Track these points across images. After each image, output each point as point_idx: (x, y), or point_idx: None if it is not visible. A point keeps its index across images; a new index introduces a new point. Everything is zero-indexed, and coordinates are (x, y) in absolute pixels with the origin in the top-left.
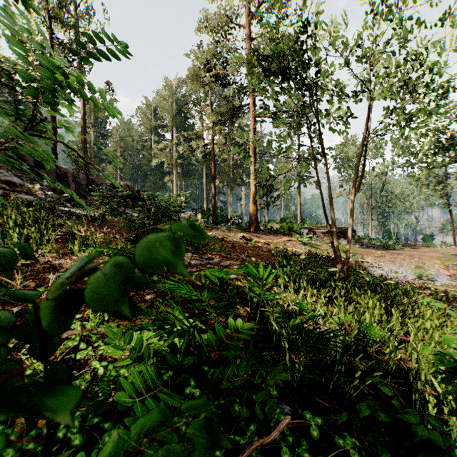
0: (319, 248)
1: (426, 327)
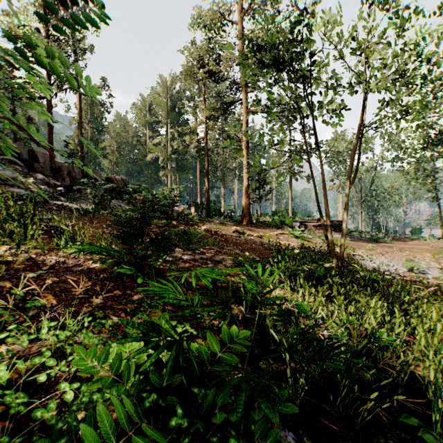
0: (311, 241)
1: (430, 327)
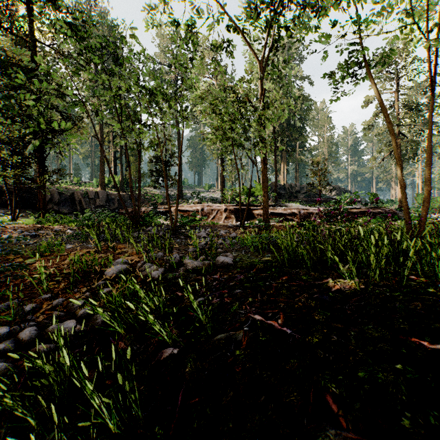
0: None
1: None
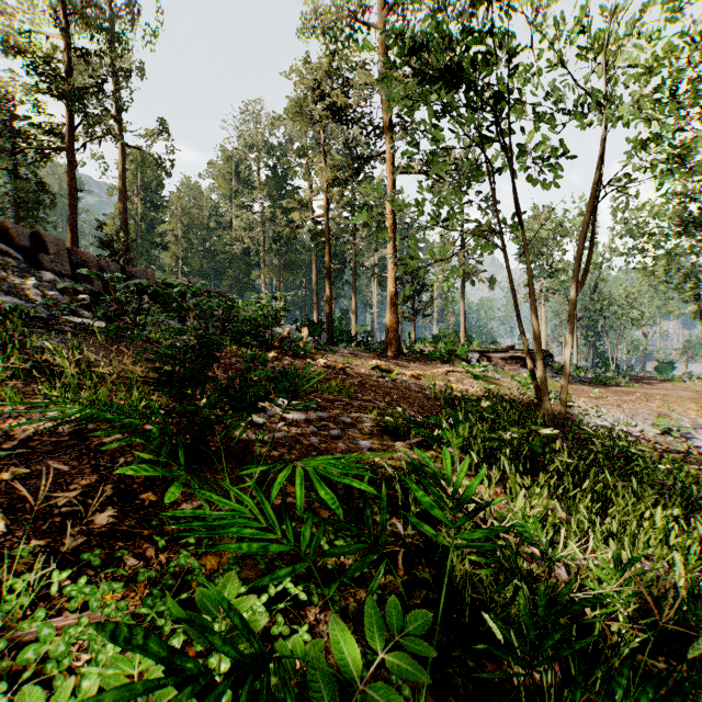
0: (500, 385)
1: None
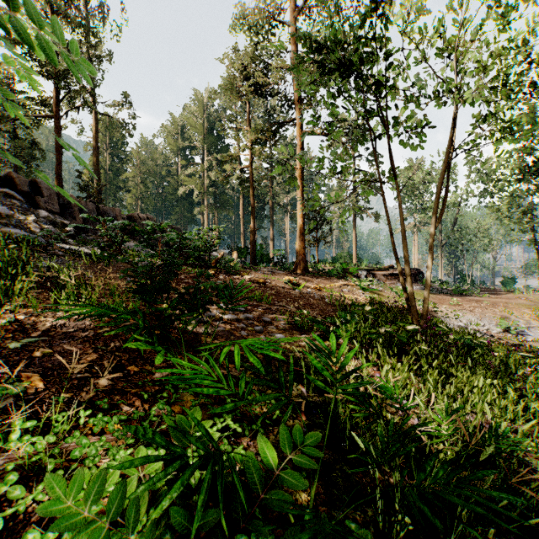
0: (382, 295)
1: None
